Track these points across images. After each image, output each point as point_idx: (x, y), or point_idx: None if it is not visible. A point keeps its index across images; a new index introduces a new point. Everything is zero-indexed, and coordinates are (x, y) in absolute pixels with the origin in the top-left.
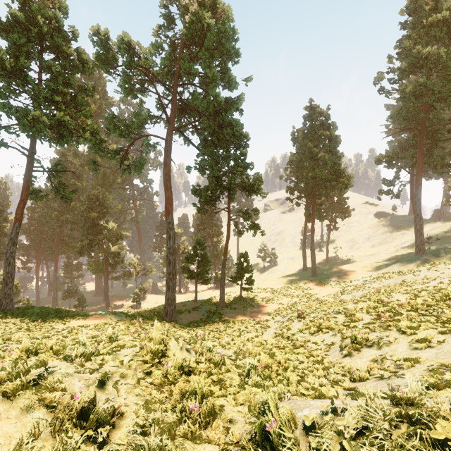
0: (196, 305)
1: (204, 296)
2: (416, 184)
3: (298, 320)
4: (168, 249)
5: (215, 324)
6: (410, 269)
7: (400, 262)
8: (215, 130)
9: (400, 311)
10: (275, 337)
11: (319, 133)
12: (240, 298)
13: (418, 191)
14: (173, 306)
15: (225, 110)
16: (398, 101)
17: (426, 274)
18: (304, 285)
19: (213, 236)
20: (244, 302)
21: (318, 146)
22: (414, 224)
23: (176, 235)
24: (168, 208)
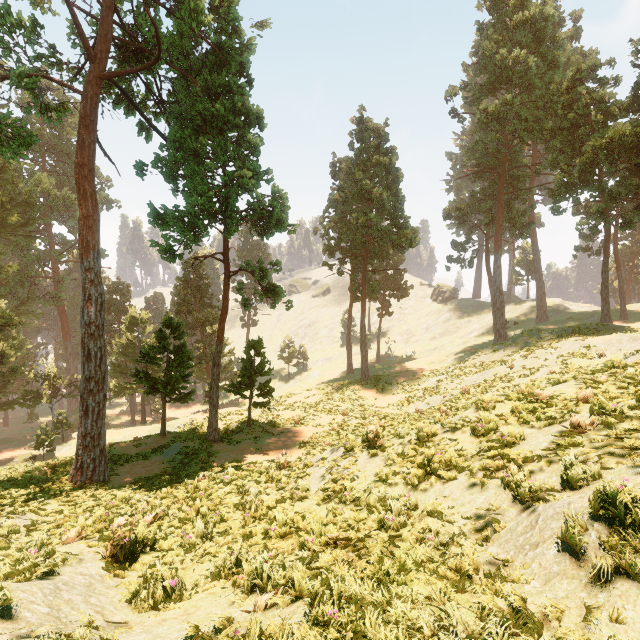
0: (162, 443)
1: (185, 425)
2: (495, 247)
3: (370, 453)
4: (85, 327)
5: (190, 480)
6: (496, 360)
7: (480, 352)
8: (197, 98)
9: (619, 409)
10: (325, 502)
11: (374, 159)
12: (249, 422)
13: (498, 255)
14: (98, 449)
15: (217, 64)
16: (471, 135)
17: (524, 363)
18: (353, 393)
19: (205, 323)
20: (255, 429)
21: (372, 181)
22: (494, 301)
23: (136, 322)
24: (85, 239)
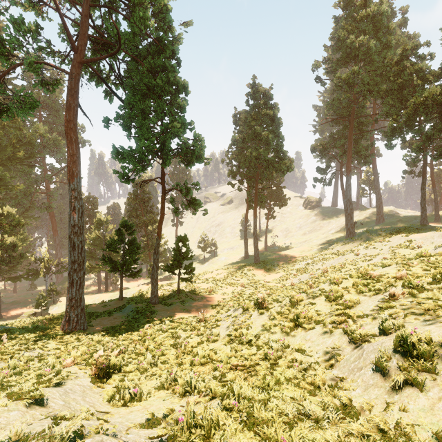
0: (120, 304)
1: (134, 293)
2: (346, 171)
3: (259, 312)
4: (71, 228)
5: (140, 329)
6: (347, 250)
7: (336, 244)
8: (144, 74)
9: (421, 284)
10: (229, 343)
11: (262, 112)
12: (178, 291)
13: (348, 177)
14: (80, 308)
15: (157, 52)
16: (330, 94)
17: (366, 252)
18: (248, 271)
19: (148, 224)
20: (182, 295)
21: (261, 127)
22: (346, 208)
23: (102, 223)
24: (71, 169)
